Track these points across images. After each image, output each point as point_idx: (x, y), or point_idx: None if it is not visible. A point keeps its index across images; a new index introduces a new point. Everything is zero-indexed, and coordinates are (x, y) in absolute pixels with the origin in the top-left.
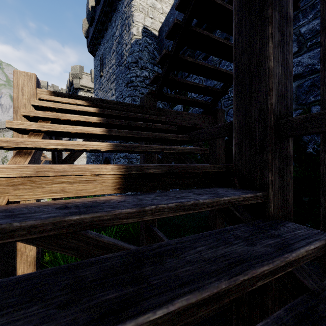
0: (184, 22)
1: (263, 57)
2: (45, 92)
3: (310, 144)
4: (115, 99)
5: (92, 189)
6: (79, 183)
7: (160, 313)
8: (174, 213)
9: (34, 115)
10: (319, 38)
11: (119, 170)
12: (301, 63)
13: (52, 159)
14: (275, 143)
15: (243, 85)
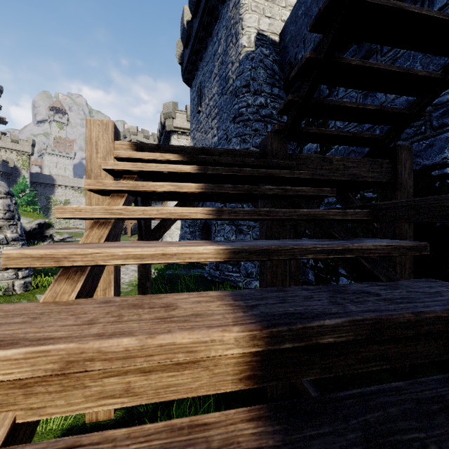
0: None
1: None
2: (124, 145)
3: None
4: (217, 141)
5: (191, 384)
6: (161, 371)
7: None
8: None
9: (102, 188)
10: None
11: (254, 342)
12: None
13: (138, 231)
14: None
15: None
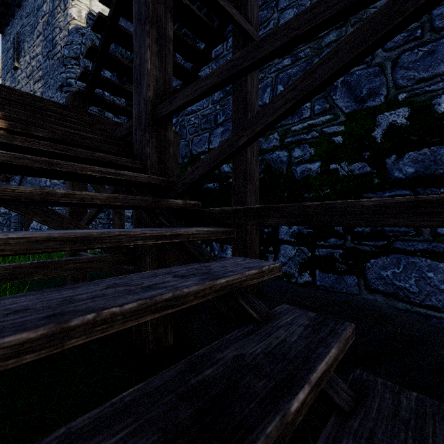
0: (109, 18)
1: (145, 61)
2: None
3: None
4: None
5: None
6: None
7: (2, 151)
8: (46, 148)
9: None
10: (260, 76)
11: (1, 124)
12: None
13: None
14: (153, 126)
15: (137, 82)
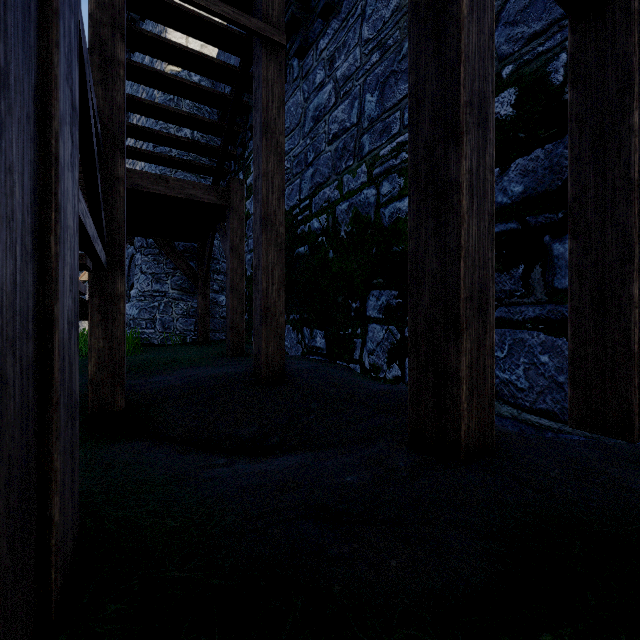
0: None
1: None
2: None
3: (343, 226)
4: None
5: None
6: None
7: None
8: None
9: None
10: (348, 87)
11: None
12: (337, 119)
13: None
14: None
15: None
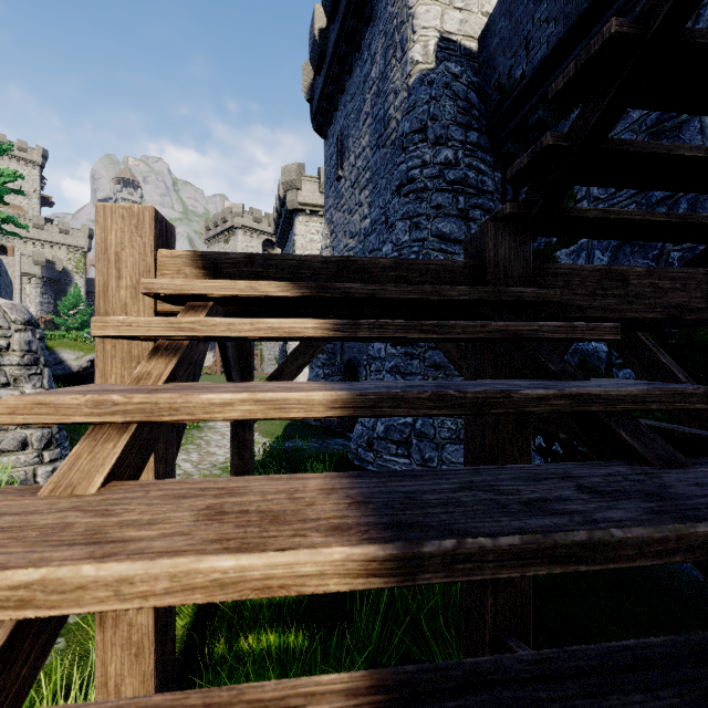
0: None
1: None
2: (179, 258)
3: None
4: (369, 226)
5: None
6: None
7: None
8: None
9: (53, 419)
10: None
11: None
12: None
13: None
14: None
15: None
